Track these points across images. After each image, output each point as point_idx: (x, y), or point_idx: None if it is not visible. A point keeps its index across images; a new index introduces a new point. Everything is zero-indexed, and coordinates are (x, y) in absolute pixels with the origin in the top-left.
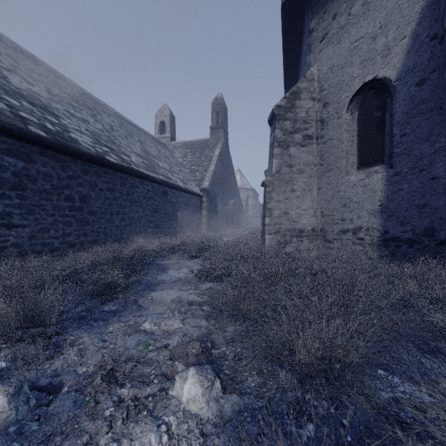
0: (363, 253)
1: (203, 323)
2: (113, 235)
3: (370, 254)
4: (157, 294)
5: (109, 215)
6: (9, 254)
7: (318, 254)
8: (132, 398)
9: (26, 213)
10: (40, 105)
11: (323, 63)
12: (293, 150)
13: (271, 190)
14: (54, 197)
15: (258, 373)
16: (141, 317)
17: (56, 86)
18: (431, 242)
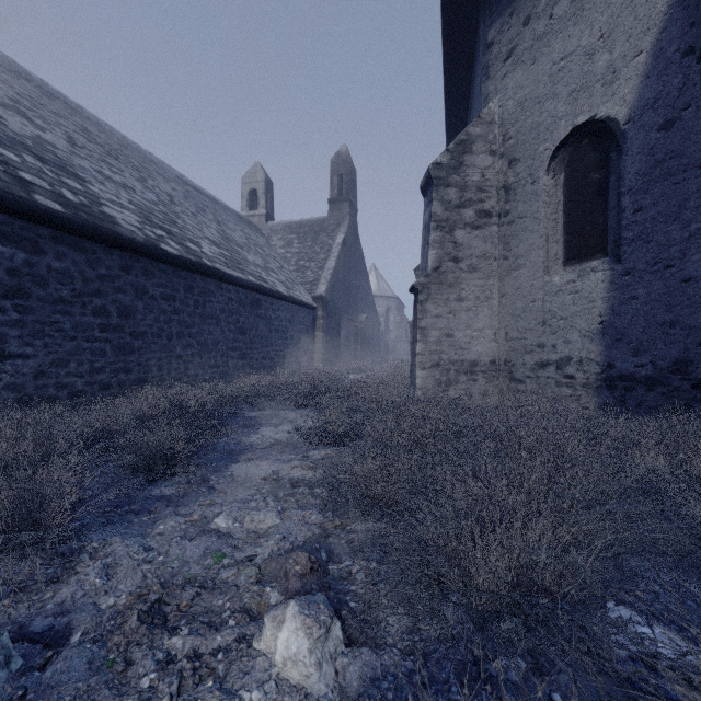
0: (573, 399)
1: (315, 517)
2: (173, 371)
3: (584, 400)
4: (240, 467)
5: (165, 339)
6: (1, 401)
7: (501, 401)
8: (190, 655)
9: (29, 335)
10: (55, 162)
11: (508, 95)
12: (461, 234)
13: (425, 299)
14: (76, 310)
15: (407, 609)
16: (212, 507)
17: (83, 133)
18: (683, 383)
